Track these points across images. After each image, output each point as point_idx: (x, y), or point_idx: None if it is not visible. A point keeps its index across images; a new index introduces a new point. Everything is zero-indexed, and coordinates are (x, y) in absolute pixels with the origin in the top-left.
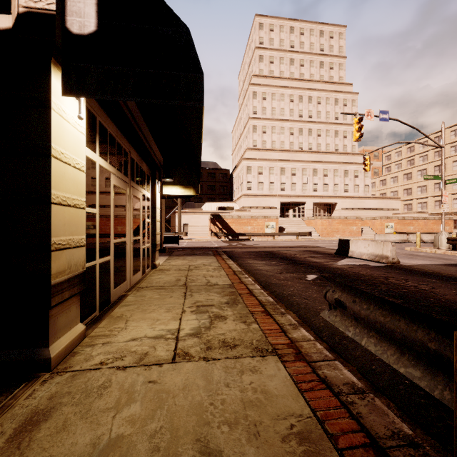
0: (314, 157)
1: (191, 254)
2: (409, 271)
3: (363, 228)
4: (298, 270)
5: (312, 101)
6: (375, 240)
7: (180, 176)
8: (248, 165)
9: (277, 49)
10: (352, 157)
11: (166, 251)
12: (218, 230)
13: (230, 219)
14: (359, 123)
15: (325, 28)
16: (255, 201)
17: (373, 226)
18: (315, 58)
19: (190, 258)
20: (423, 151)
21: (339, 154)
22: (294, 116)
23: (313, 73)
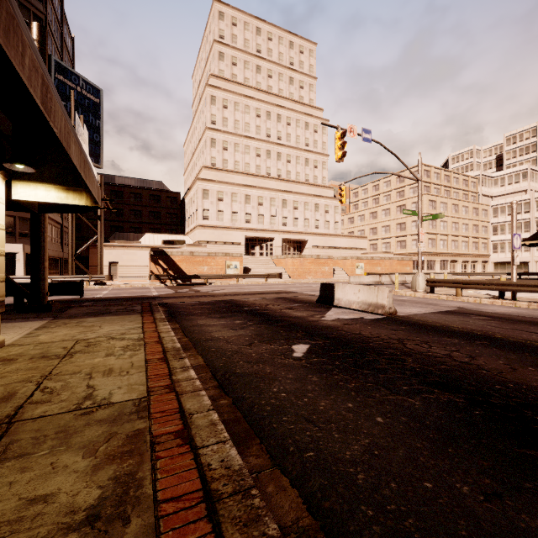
0: (283, 186)
1: (100, 313)
2: (416, 326)
3: (335, 269)
4: (277, 335)
5: (281, 121)
6: (350, 283)
7: (56, 166)
8: (204, 187)
9: (241, 50)
10: (323, 190)
11: (54, 309)
12: (162, 272)
13: (179, 256)
14: (342, 139)
15: (296, 40)
16: (213, 234)
17: (345, 266)
18: (284, 72)
19: (92, 321)
20: (387, 191)
21: (310, 185)
22: (261, 134)
23: (282, 88)
